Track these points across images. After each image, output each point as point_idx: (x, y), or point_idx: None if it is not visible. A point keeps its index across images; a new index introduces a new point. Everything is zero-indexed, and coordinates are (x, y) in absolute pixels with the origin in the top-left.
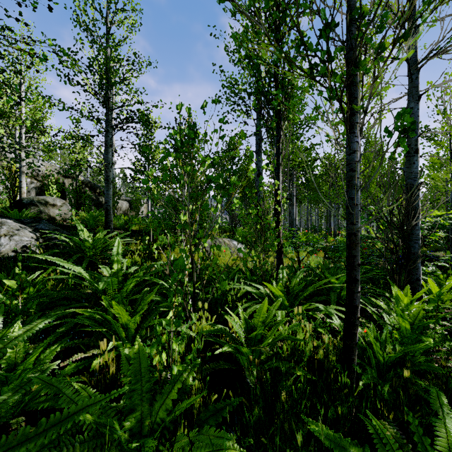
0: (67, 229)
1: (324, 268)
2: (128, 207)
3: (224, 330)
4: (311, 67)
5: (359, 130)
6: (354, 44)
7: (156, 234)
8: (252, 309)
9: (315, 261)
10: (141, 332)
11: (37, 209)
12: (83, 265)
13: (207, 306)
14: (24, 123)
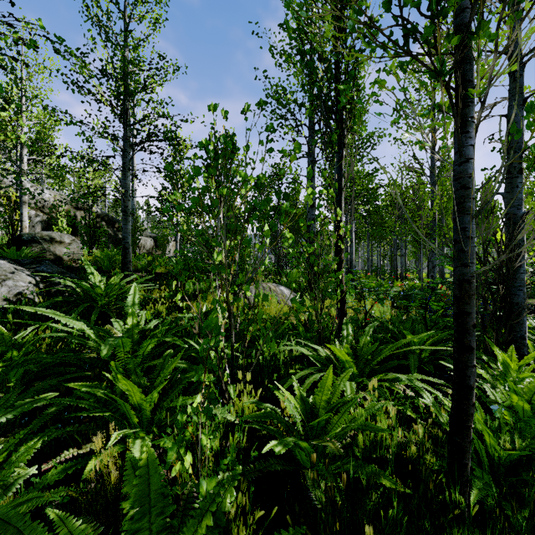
0: (76, 272)
1: (396, 321)
2: (153, 246)
3: (275, 414)
4: (406, 34)
5: (474, 128)
6: (466, 3)
7: (181, 279)
8: (311, 381)
9: (381, 311)
10: (160, 414)
11: (39, 247)
12: (92, 317)
13: (250, 376)
14: (25, 143)
